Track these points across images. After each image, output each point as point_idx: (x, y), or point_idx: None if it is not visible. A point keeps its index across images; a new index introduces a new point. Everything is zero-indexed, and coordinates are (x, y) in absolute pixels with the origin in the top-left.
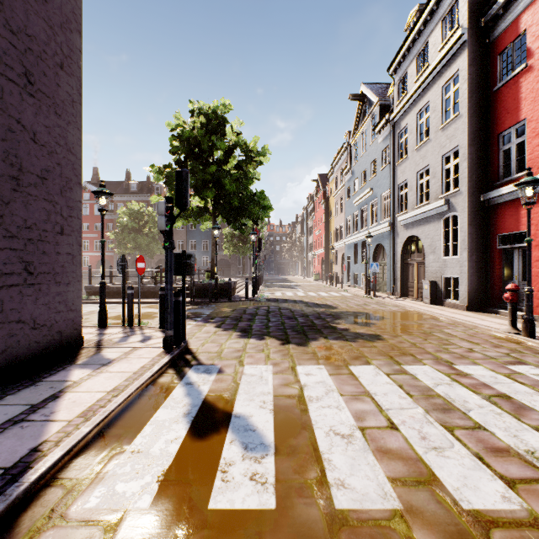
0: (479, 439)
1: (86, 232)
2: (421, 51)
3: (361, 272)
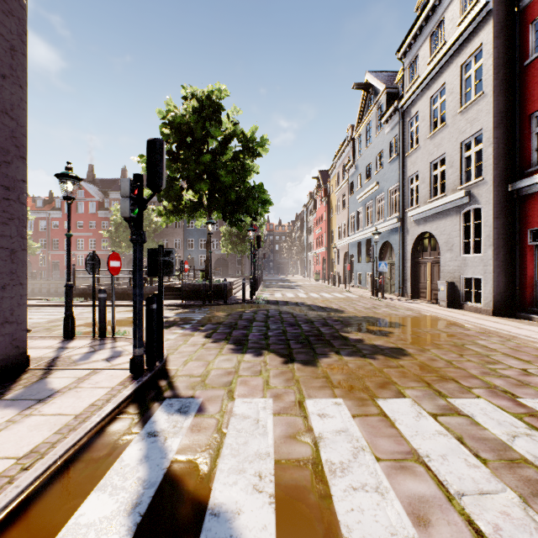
0: None
1: (80, 231)
2: (435, 29)
3: (366, 272)
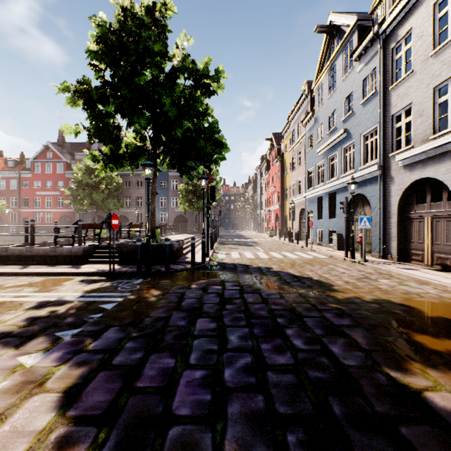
0: None
1: (49, 190)
2: None
3: (329, 228)
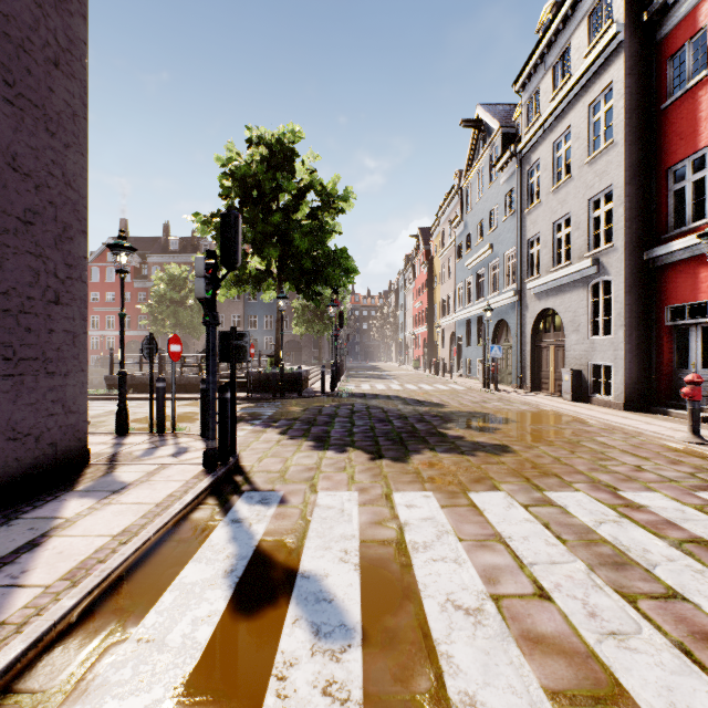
0: (679, 616)
1: (111, 305)
2: (559, 59)
3: (477, 357)
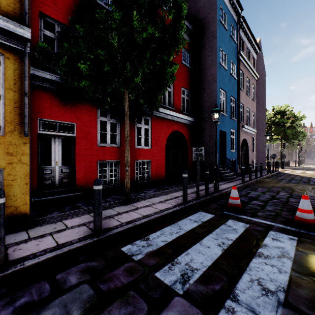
0: None
1: None
2: None
3: None
